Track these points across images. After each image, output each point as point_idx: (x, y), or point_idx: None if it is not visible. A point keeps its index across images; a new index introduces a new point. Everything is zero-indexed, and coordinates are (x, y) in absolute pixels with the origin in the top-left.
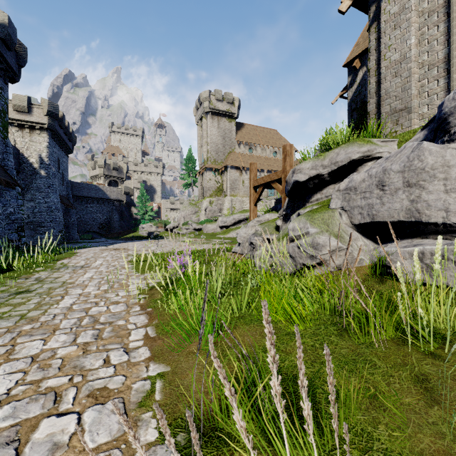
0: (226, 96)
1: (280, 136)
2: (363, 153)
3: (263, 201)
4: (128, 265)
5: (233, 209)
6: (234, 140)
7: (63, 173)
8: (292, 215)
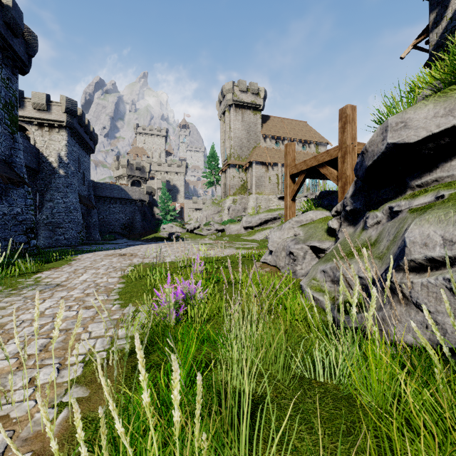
0: (251, 86)
1: (310, 128)
2: None
3: None
4: (116, 284)
5: (258, 208)
6: (260, 133)
7: (84, 173)
8: (373, 211)
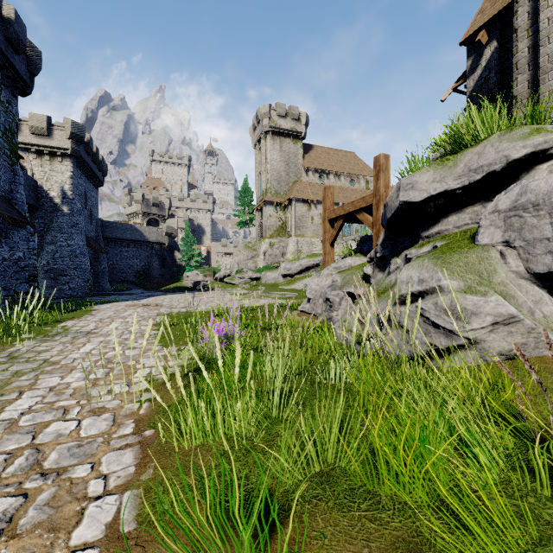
0: (291, 111)
1: (359, 160)
2: (533, 147)
3: (337, 243)
4: (151, 331)
5: (299, 252)
6: (301, 165)
7: (92, 210)
8: (394, 258)
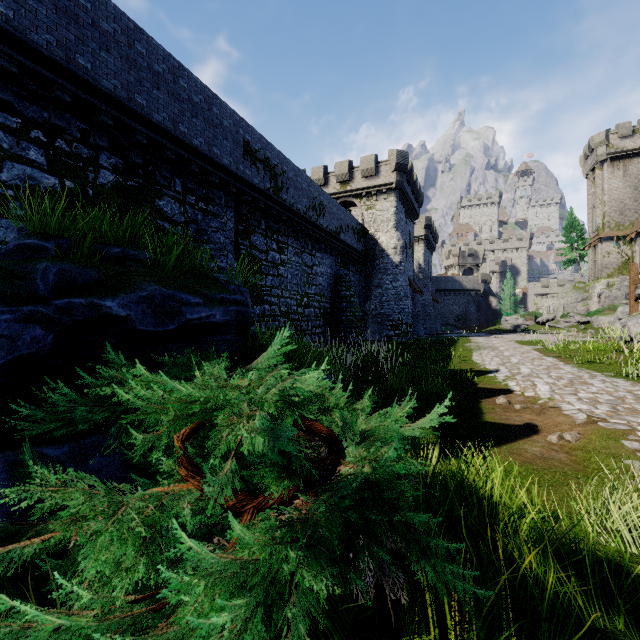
0: None
1: None
2: None
3: None
4: (516, 343)
5: None
6: None
7: (430, 272)
8: None
